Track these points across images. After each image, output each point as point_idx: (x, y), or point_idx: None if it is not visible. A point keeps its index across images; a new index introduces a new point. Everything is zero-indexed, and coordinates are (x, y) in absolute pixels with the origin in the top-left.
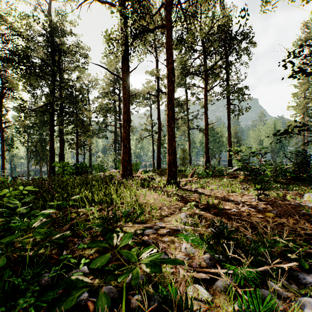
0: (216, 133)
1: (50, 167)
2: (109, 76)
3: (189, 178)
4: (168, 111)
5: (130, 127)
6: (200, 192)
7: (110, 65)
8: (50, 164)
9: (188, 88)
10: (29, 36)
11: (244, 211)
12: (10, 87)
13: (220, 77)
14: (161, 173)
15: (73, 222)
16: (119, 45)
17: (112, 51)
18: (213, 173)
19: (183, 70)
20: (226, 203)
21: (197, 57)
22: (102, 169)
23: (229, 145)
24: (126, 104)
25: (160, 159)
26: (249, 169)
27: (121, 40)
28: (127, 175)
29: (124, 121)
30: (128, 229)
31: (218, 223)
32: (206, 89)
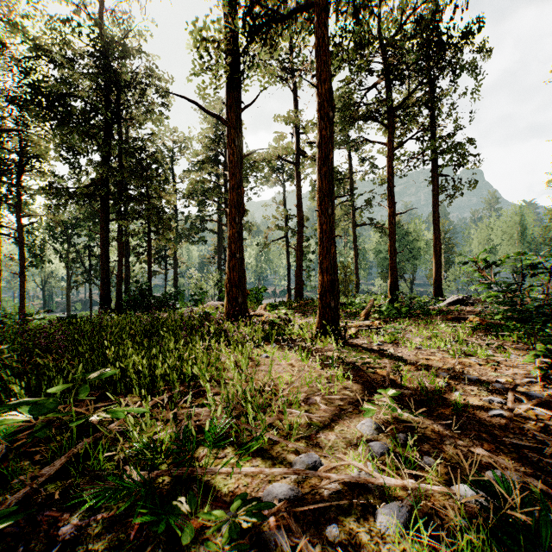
0: (405, 233)
1: (102, 296)
2: (208, 131)
3: (361, 320)
4: (321, 182)
5: (247, 223)
6: (393, 354)
7: (203, 94)
8: (102, 290)
9: (353, 150)
10: (63, 59)
11: (525, 415)
12: (33, 152)
13: (419, 122)
14: (303, 309)
15: (81, 446)
16: (221, 55)
17: (207, 66)
18: (409, 310)
19: (346, 109)
20: (466, 386)
21: (373, 85)
22: (195, 300)
23: (436, 255)
24: (235, 172)
25: (302, 281)
26: (528, 307)
27: (224, 42)
28: (238, 313)
29: (230, 207)
30: (221, 478)
31: (505, 490)
32: (392, 147)
